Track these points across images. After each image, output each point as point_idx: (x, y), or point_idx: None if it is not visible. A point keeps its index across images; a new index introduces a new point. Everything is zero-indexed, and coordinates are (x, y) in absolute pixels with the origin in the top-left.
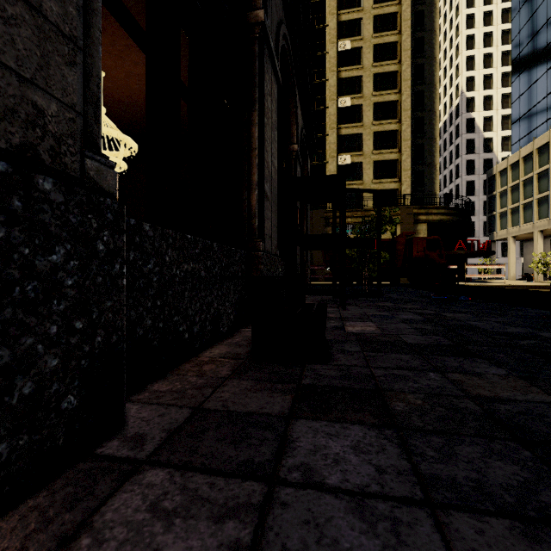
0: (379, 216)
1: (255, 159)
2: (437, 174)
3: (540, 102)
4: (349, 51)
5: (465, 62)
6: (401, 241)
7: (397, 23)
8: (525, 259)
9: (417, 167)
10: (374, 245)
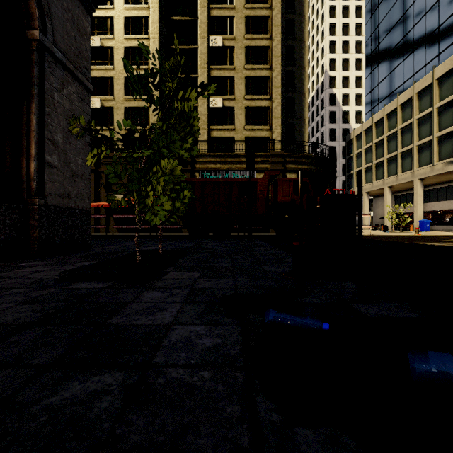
0: None
1: None
2: (306, 128)
3: (388, 75)
4: None
5: (328, 45)
6: (263, 182)
7: None
8: (375, 212)
9: (288, 120)
10: None
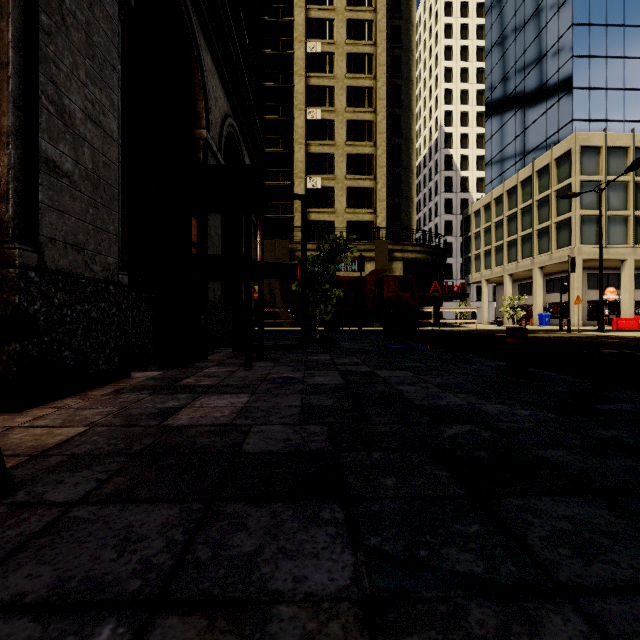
0: (304, 233)
1: (6, 84)
2: (414, 208)
3: (509, 144)
4: (320, 55)
5: (443, 95)
6: (371, 279)
7: (372, 33)
8: (497, 303)
9: (394, 199)
10: (297, 274)
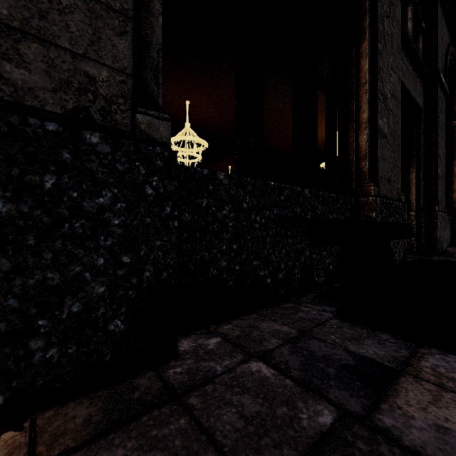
0: None
1: (455, 180)
2: None
3: None
4: None
5: None
6: None
7: None
8: None
9: None
10: None
